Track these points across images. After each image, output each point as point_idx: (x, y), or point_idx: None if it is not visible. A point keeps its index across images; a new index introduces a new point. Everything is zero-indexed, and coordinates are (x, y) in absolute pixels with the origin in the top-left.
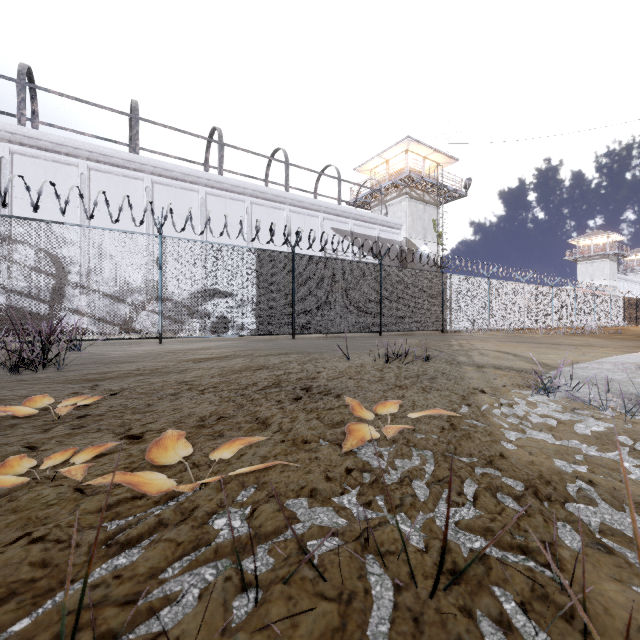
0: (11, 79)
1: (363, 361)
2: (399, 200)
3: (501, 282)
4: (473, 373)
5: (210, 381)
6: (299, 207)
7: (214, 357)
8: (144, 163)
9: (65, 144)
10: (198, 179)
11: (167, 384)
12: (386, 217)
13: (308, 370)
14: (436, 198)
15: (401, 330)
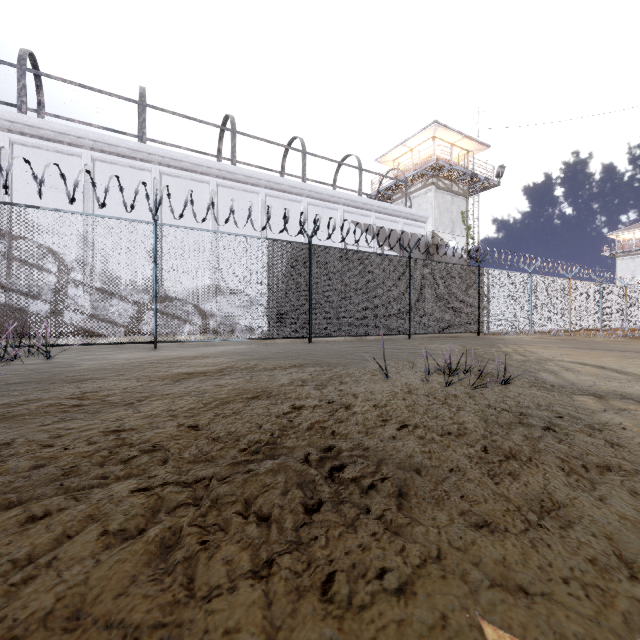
0: (11, 64)
1: (408, 382)
2: (425, 191)
3: (544, 278)
4: (611, 414)
5: (161, 431)
6: (317, 199)
7: (204, 372)
8: (151, 153)
9: (68, 133)
10: (209, 169)
11: (81, 440)
12: (411, 209)
13: (330, 402)
14: (465, 188)
15: (433, 332)
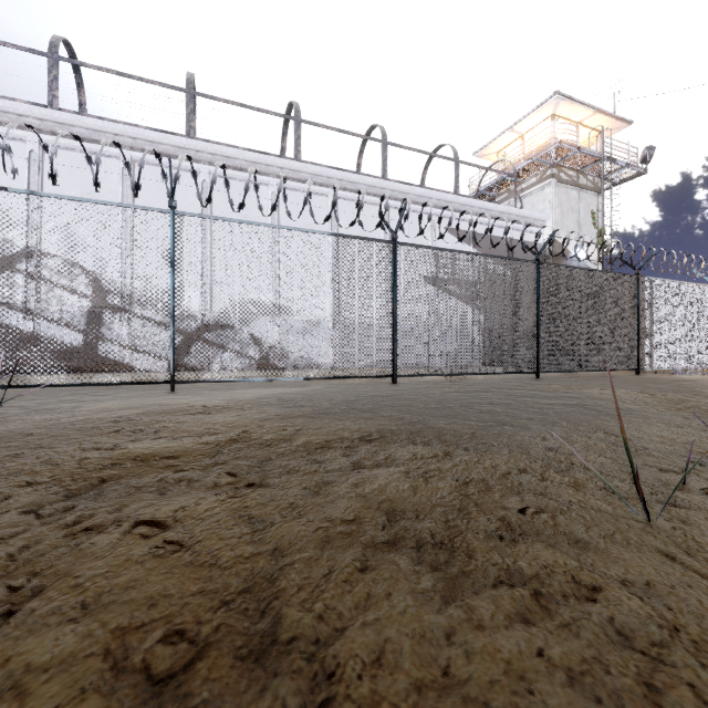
0: (41, 53)
1: None
2: (541, 187)
3: None
4: None
5: None
6: (401, 201)
7: (179, 452)
8: (200, 150)
9: (103, 130)
10: (268, 168)
11: None
12: (522, 210)
13: None
14: (596, 181)
15: (571, 369)
